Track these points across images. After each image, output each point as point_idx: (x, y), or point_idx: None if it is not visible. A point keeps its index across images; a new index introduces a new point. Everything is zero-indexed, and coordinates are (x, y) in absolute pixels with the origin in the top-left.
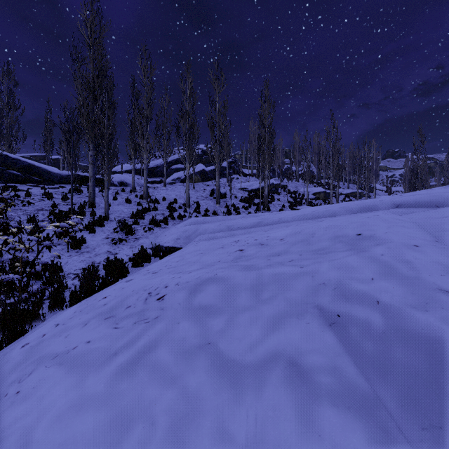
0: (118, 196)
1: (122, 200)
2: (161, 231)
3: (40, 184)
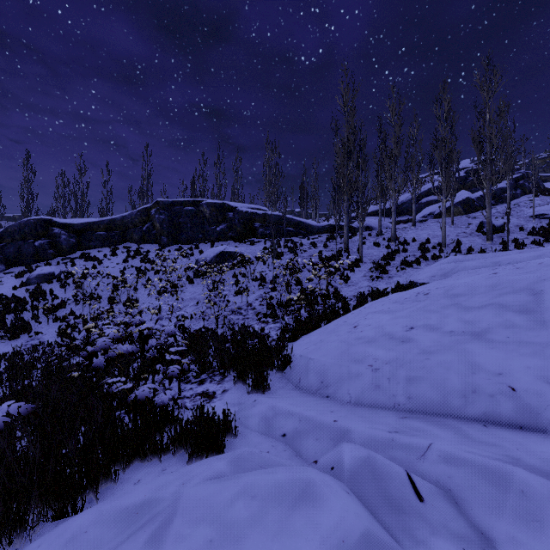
0: (365, 240)
1: (370, 244)
2: (413, 271)
3: (305, 236)
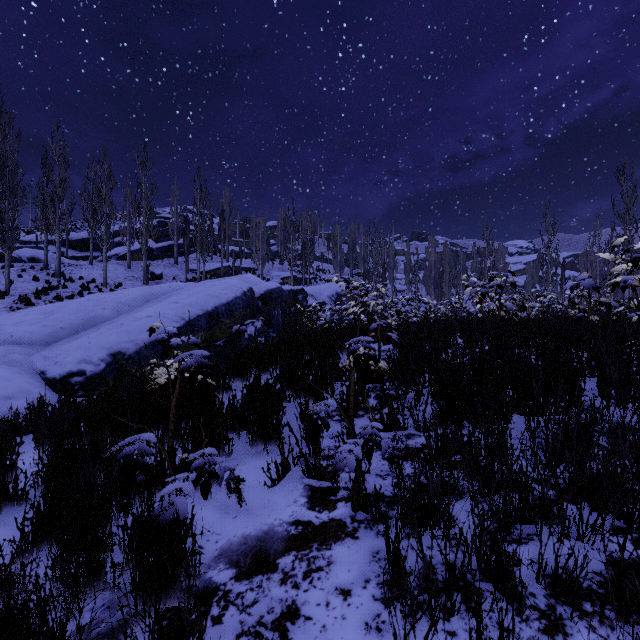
0: (25, 273)
1: (29, 278)
2: None
3: None
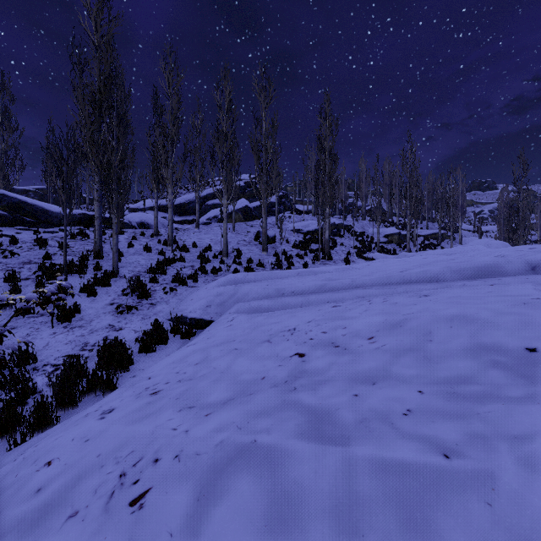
0: (135, 241)
1: (140, 247)
2: (188, 291)
3: (33, 227)
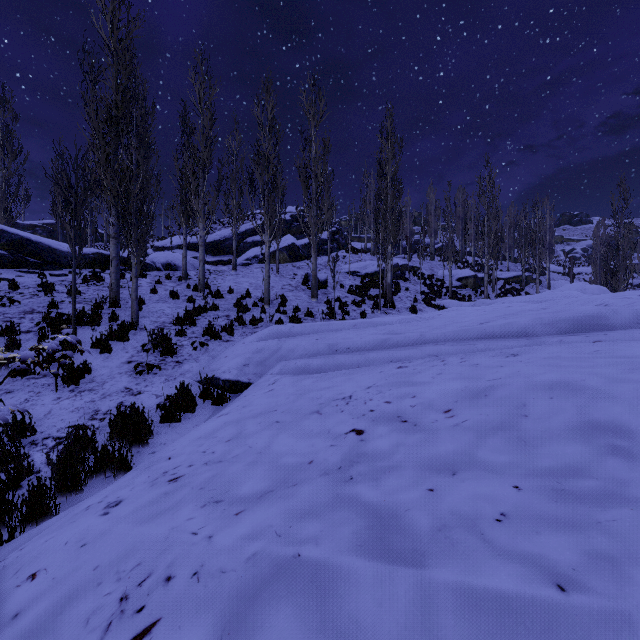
0: (159, 286)
1: (165, 293)
2: (222, 346)
3: (38, 269)
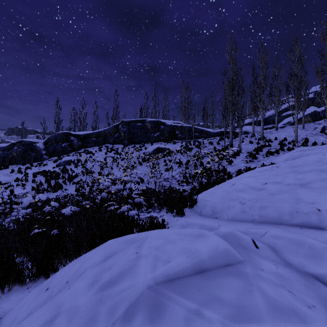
0: (243, 140)
1: (246, 142)
2: (274, 157)
3: (206, 138)
